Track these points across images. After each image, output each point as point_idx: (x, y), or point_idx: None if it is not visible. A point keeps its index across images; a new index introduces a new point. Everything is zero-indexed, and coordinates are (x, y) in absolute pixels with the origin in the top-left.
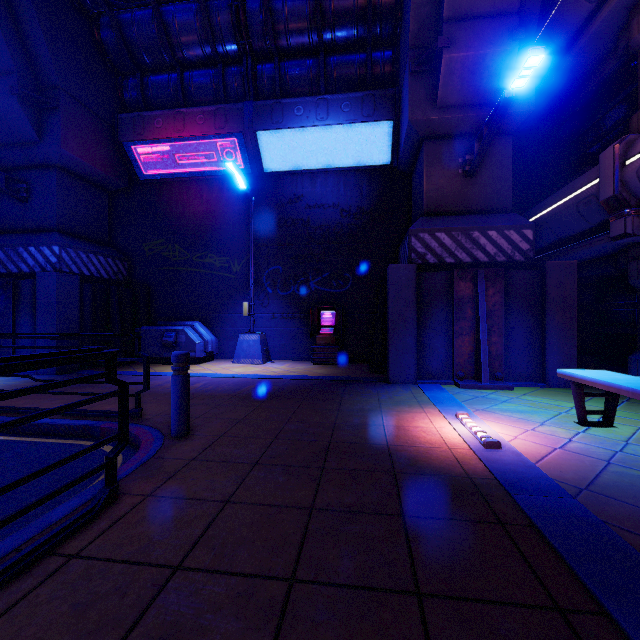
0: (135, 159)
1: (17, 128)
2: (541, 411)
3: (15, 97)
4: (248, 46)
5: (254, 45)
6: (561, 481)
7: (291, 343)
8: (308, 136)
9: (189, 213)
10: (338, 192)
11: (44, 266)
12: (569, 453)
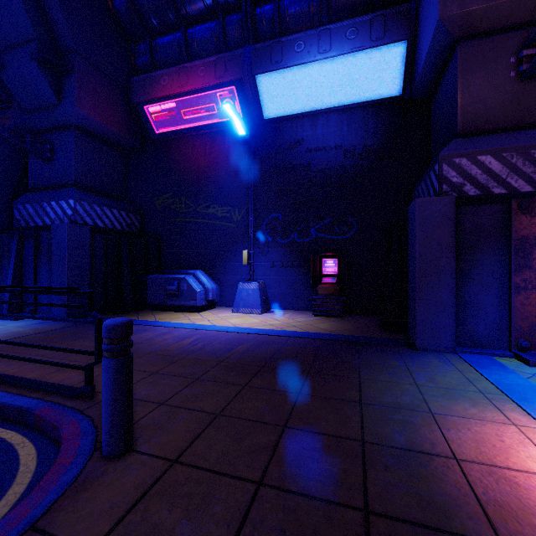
0: (146, 119)
1: (40, 93)
2: None
3: (35, 62)
4: None
5: None
6: None
7: (291, 292)
8: (309, 73)
9: (194, 166)
10: (341, 132)
11: (62, 219)
12: None
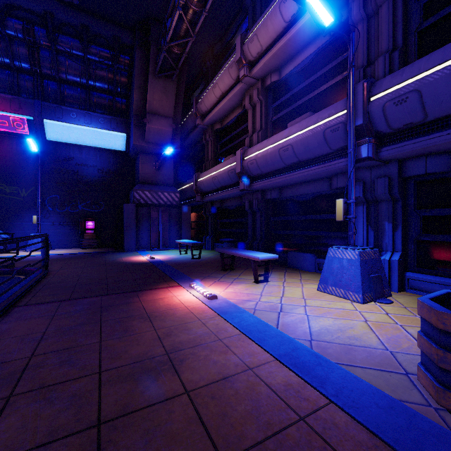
0: None
1: None
2: (173, 253)
3: None
4: (39, 71)
5: (43, 72)
6: (164, 261)
7: (66, 239)
8: (79, 129)
9: None
10: (96, 159)
11: None
12: (171, 258)
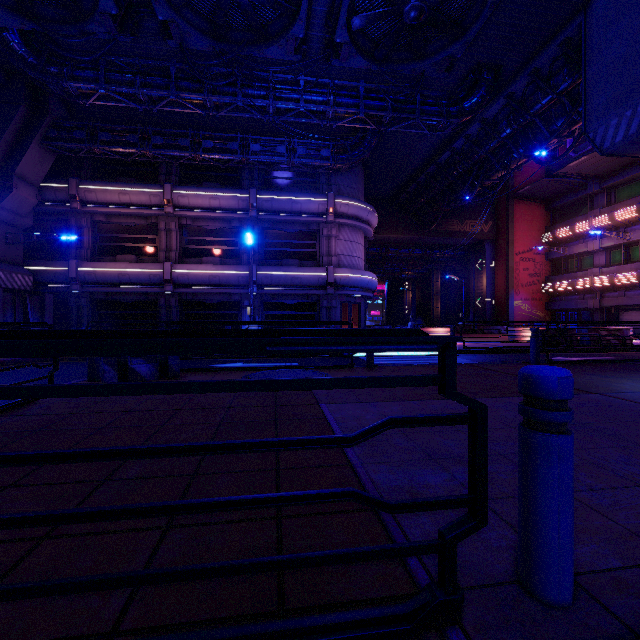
0: None
1: None
2: None
3: None
4: None
5: None
6: None
7: None
8: None
9: None
10: None
11: None
12: None
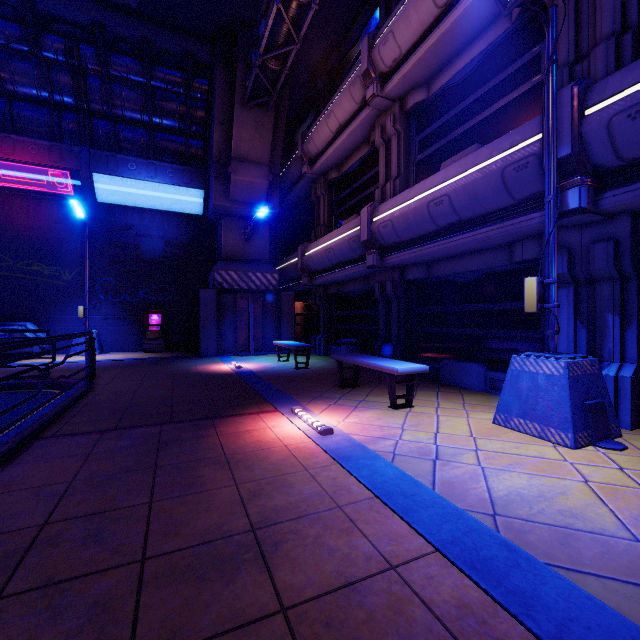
0: None
1: None
2: (269, 360)
3: None
4: (87, 107)
5: (92, 108)
6: (255, 371)
7: (122, 338)
8: (139, 185)
9: (12, 223)
10: (163, 228)
11: None
12: (265, 367)
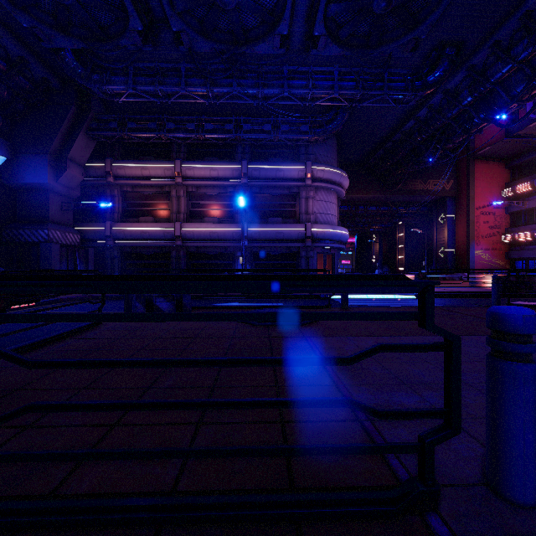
0: None
1: None
2: None
3: None
4: None
5: None
6: None
7: None
8: None
9: None
10: None
11: None
12: None
